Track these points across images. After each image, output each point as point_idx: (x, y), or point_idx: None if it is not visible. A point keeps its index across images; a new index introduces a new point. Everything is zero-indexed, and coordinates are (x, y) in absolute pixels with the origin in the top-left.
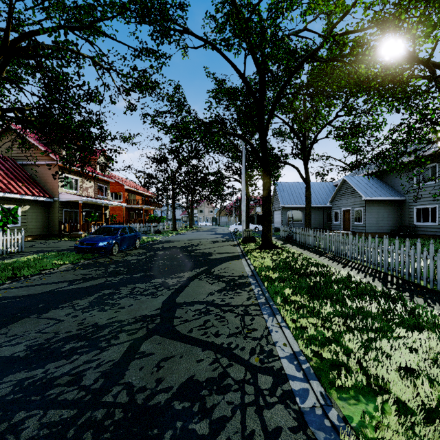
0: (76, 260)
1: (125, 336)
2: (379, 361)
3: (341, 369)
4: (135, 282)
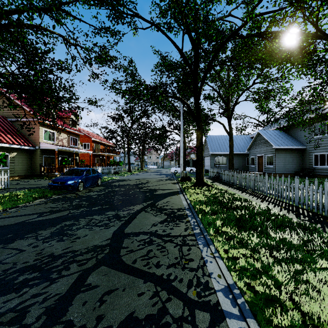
0: (49, 196)
1: (75, 267)
2: (311, 297)
3: (275, 306)
4: (93, 214)
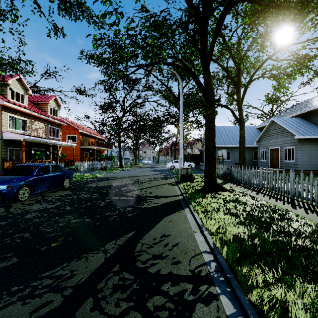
0: None
1: None
2: None
3: None
4: None
